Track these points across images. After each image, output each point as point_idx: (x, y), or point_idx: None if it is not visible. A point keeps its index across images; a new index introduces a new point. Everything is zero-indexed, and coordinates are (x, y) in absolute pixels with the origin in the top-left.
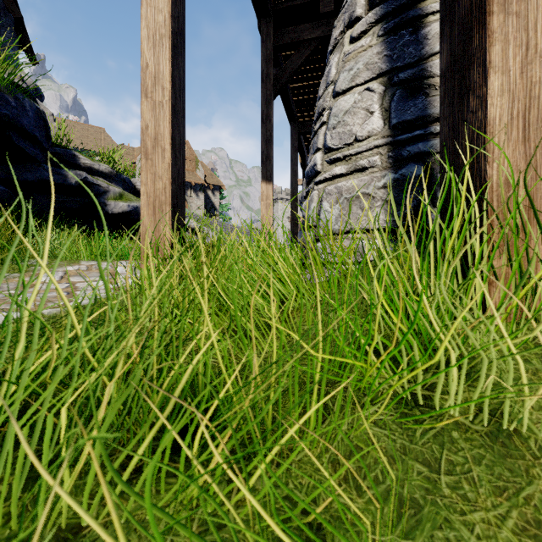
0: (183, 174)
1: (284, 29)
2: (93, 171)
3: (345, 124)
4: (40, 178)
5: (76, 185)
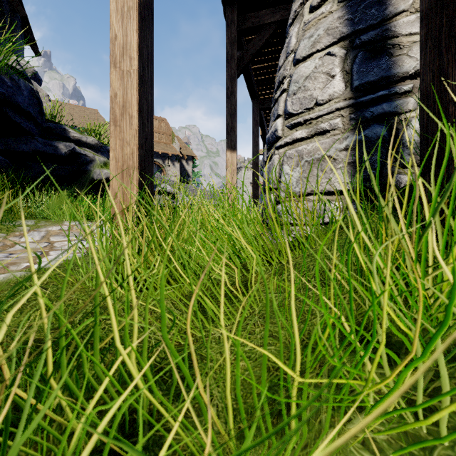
0: (151, 140)
1: (247, 15)
2: (81, 143)
3: (306, 89)
4: (34, 149)
5: (66, 154)
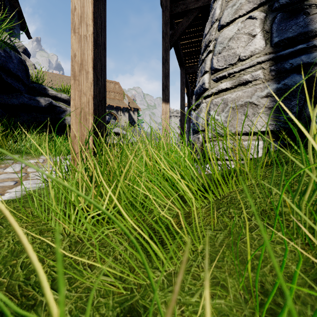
0: (104, 92)
1: (177, 3)
2: (57, 98)
3: (230, 48)
4: (22, 102)
5: (45, 106)
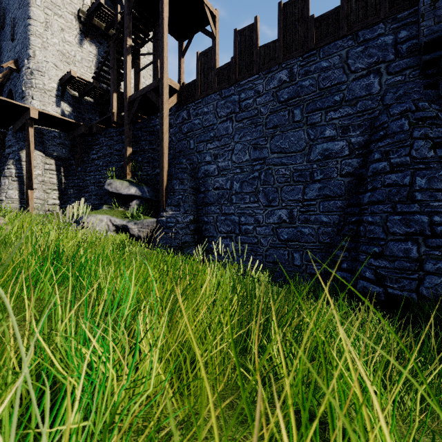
0: None
1: None
2: None
3: (11, 195)
4: None
5: None
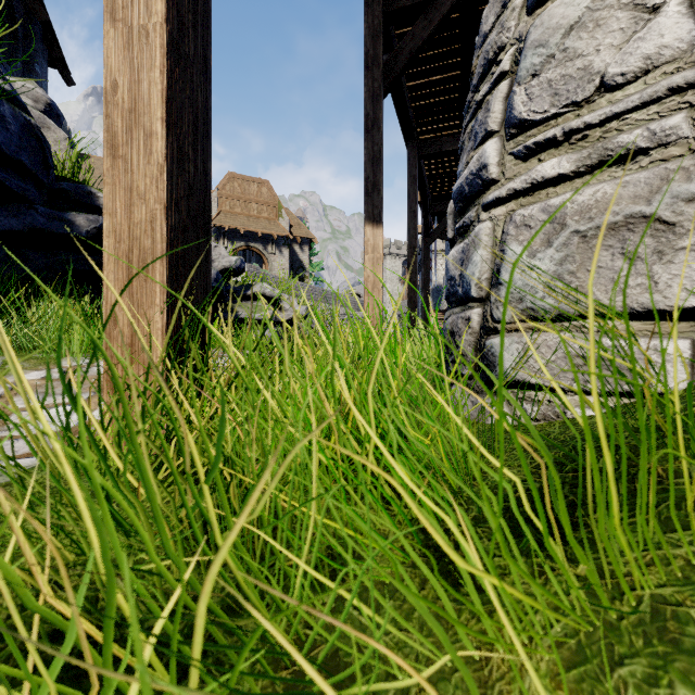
0: (204, 193)
1: None
2: None
3: (570, 55)
4: (31, 226)
5: (89, 235)
